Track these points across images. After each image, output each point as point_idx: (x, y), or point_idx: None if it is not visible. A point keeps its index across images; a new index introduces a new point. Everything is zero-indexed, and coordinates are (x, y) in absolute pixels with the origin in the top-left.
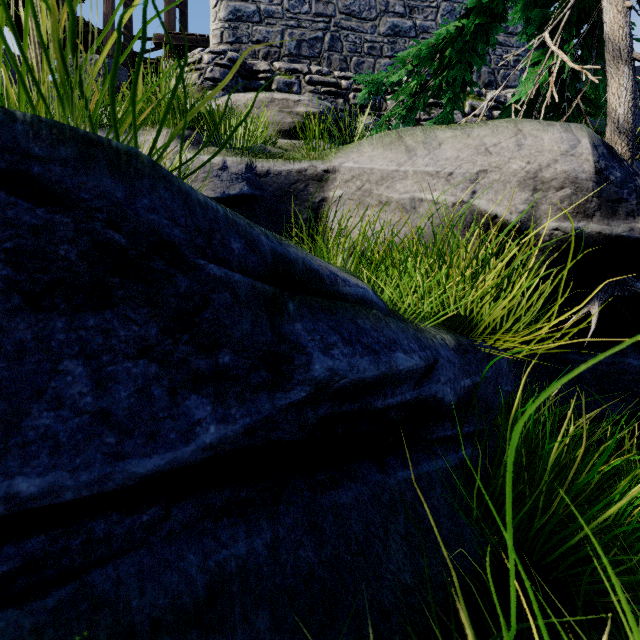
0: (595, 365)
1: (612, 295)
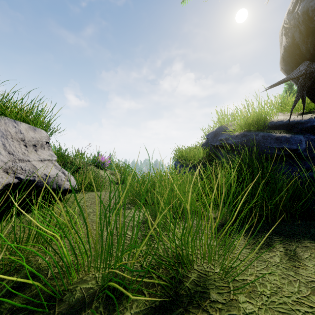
0: None
1: None
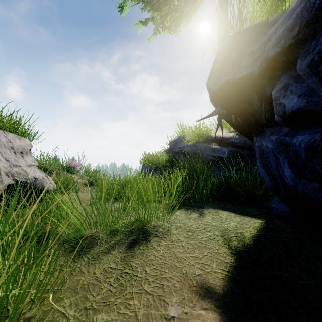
0: (257, 148)
1: (225, 114)
